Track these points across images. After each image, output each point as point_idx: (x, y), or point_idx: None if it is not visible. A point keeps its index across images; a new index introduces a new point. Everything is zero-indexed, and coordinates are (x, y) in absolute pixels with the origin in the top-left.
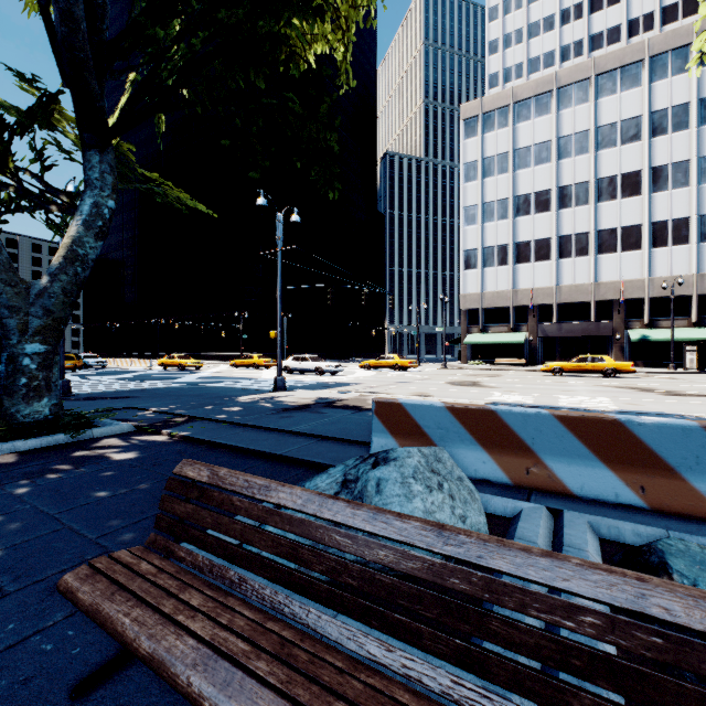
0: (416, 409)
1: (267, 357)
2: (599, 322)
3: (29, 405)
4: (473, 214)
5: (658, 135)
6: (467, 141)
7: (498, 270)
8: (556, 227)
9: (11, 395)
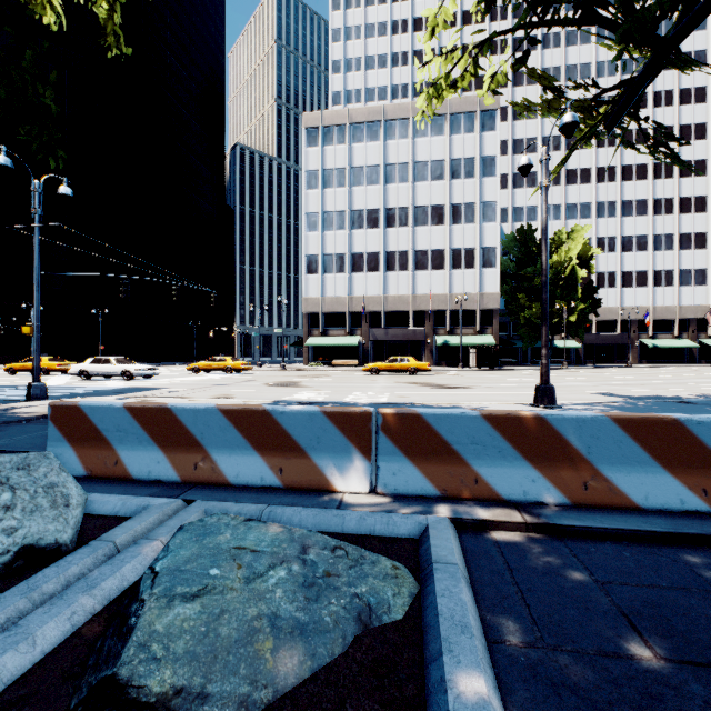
0: (95, 412)
1: (63, 360)
2: (416, 329)
3: None
4: (315, 221)
5: (455, 178)
6: (309, 149)
7: (336, 277)
8: (384, 243)
9: None
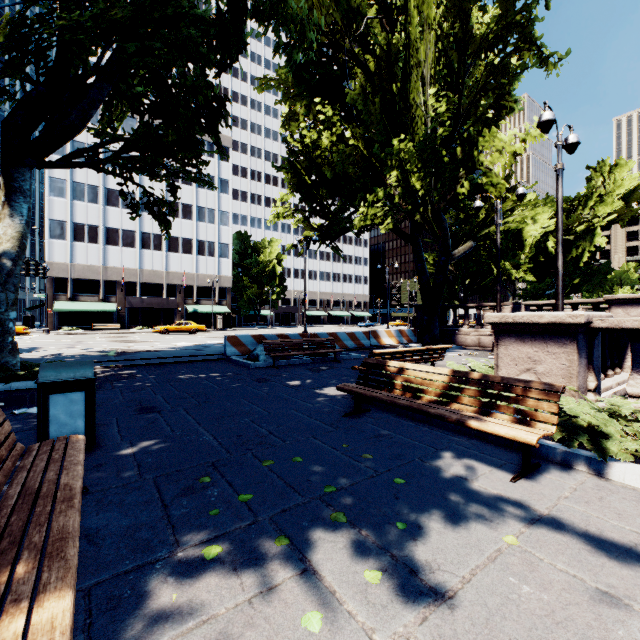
0: (242, 337)
1: None
2: (169, 299)
3: (15, 357)
4: (62, 187)
5: (201, 187)
6: None
7: (89, 246)
8: (140, 224)
9: (2, 350)
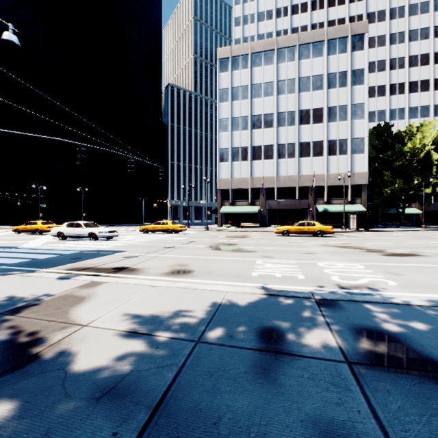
0: None
1: (52, 223)
2: (301, 200)
3: None
4: (226, 124)
5: (331, 87)
6: (221, 74)
7: (241, 164)
8: (276, 138)
9: None
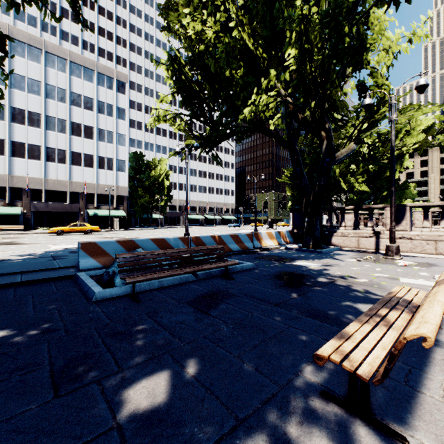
0: (103, 244)
1: None
2: (72, 204)
3: None
4: None
5: (101, 113)
6: None
7: None
8: (45, 140)
9: None
